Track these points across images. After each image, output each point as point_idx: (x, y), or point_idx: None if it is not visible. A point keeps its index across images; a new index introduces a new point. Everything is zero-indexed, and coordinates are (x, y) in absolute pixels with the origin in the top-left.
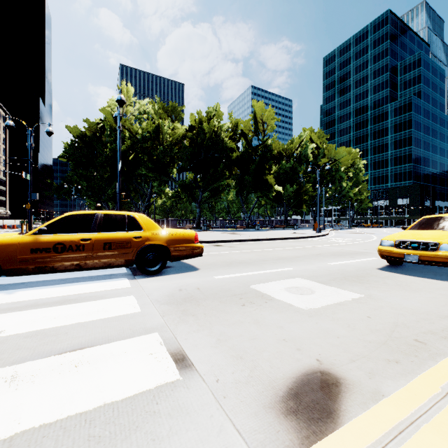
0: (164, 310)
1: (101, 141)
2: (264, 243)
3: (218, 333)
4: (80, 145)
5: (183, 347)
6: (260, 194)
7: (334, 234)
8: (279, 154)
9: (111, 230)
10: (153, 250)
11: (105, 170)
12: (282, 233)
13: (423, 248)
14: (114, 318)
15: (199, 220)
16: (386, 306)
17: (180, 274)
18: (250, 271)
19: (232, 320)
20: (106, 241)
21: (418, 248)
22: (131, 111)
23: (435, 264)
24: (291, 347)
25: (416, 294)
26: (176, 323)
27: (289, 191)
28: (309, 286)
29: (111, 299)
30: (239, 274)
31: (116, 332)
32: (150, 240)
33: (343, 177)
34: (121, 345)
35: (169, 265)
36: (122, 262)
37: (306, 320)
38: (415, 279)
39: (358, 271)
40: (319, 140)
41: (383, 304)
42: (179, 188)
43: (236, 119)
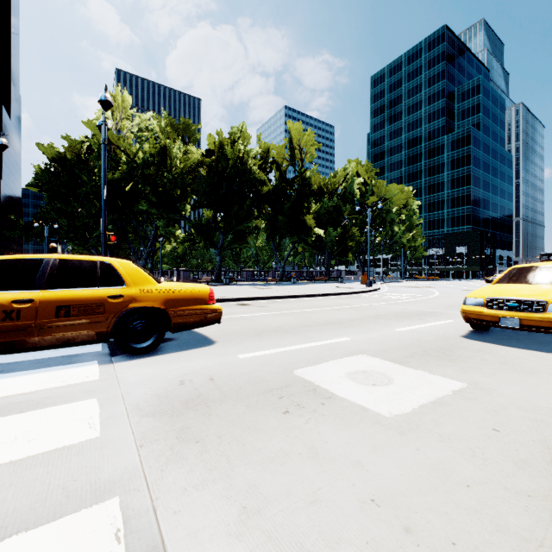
0: (145, 430)
1: (87, 165)
2: (304, 300)
3: (242, 489)
4: (57, 170)
5: (167, 543)
6: (297, 239)
7: (387, 288)
8: (320, 189)
9: (71, 286)
10: (143, 317)
11: (93, 204)
12: (325, 287)
13: (525, 308)
14: (40, 458)
15: (219, 271)
16: (509, 405)
17: (185, 351)
18: (291, 345)
19: (269, 449)
20: (60, 303)
21: (518, 308)
22: (129, 127)
23: (543, 331)
24: (392, 524)
25: (537, 378)
26: (162, 463)
27: (332, 235)
28: (382, 369)
29: (52, 409)
30: (275, 349)
31: (28, 502)
32: (138, 300)
33: (395, 220)
34: (21, 549)
35: (171, 337)
36: (90, 337)
37: (397, 442)
38: (519, 352)
39: (439, 342)
40: (367, 174)
41: (503, 401)
42: (193, 230)
43: (267, 144)
